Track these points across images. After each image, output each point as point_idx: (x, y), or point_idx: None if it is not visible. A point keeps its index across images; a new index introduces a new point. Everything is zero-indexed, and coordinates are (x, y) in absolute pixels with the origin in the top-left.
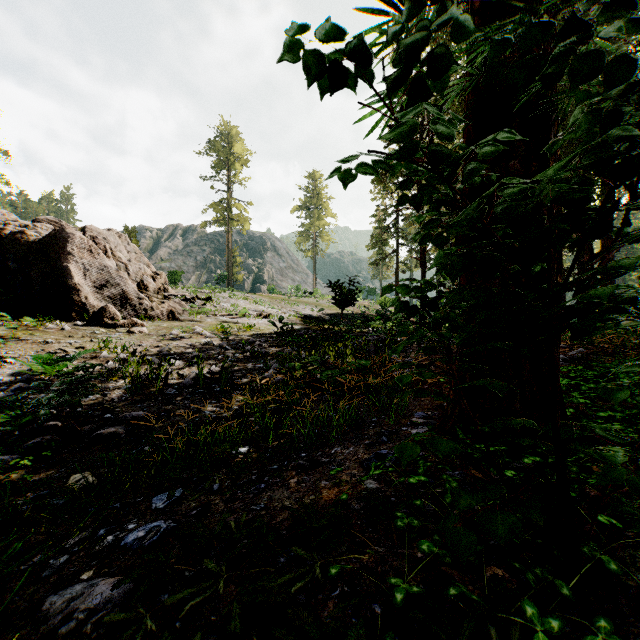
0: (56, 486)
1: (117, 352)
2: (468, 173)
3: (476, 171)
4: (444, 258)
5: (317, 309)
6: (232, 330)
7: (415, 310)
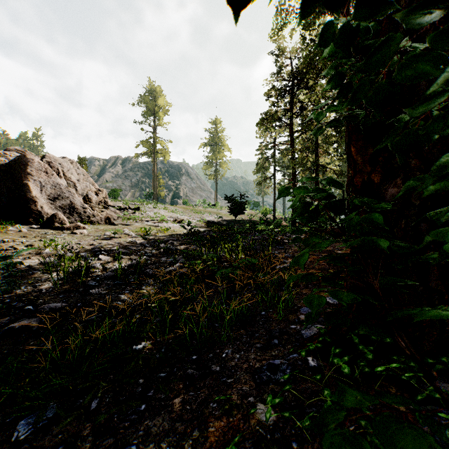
0: None
1: (58, 249)
2: None
3: None
4: None
5: (217, 216)
6: (153, 232)
7: (317, 209)
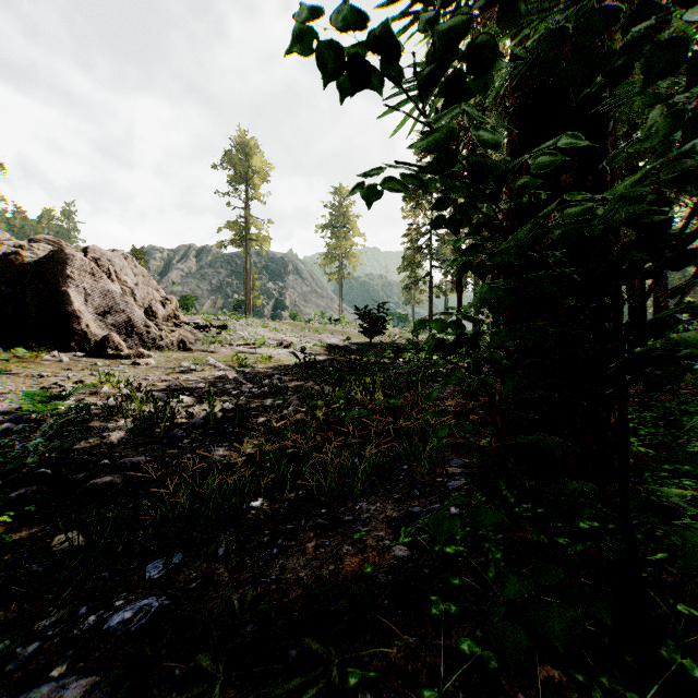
0: (39, 548)
1: (120, 387)
2: (519, 187)
3: (529, 185)
4: (489, 293)
5: (343, 338)
6: (249, 362)
7: (452, 348)
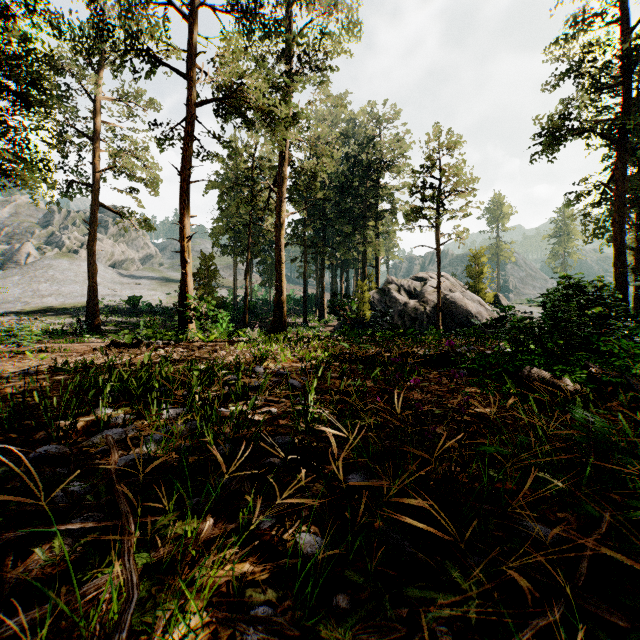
0: None
1: None
2: None
3: None
4: None
5: None
6: None
7: None
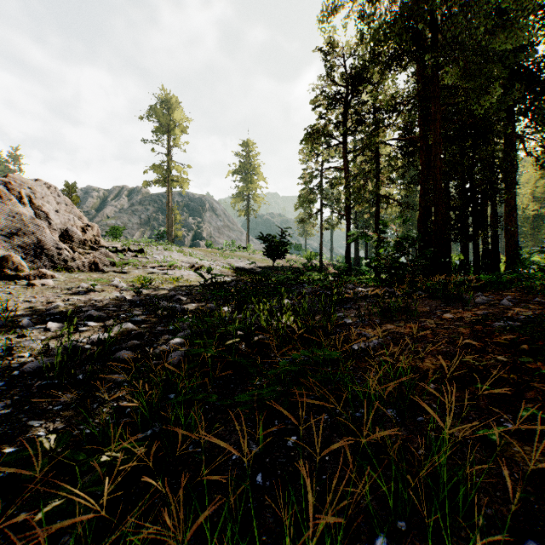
0: None
1: None
2: None
3: None
4: None
5: (249, 262)
6: (155, 282)
7: None
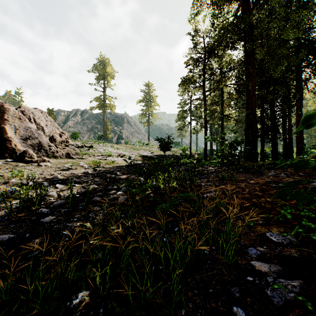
0: None
1: (24, 179)
2: None
3: None
4: None
5: (150, 152)
6: (102, 164)
7: None
